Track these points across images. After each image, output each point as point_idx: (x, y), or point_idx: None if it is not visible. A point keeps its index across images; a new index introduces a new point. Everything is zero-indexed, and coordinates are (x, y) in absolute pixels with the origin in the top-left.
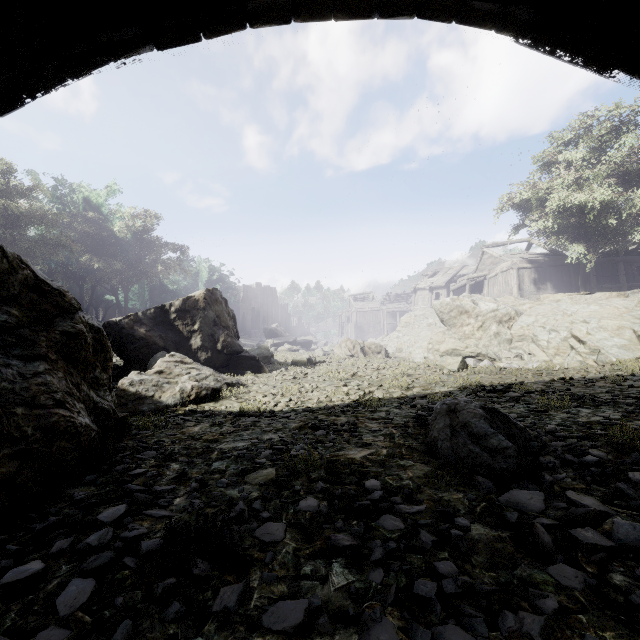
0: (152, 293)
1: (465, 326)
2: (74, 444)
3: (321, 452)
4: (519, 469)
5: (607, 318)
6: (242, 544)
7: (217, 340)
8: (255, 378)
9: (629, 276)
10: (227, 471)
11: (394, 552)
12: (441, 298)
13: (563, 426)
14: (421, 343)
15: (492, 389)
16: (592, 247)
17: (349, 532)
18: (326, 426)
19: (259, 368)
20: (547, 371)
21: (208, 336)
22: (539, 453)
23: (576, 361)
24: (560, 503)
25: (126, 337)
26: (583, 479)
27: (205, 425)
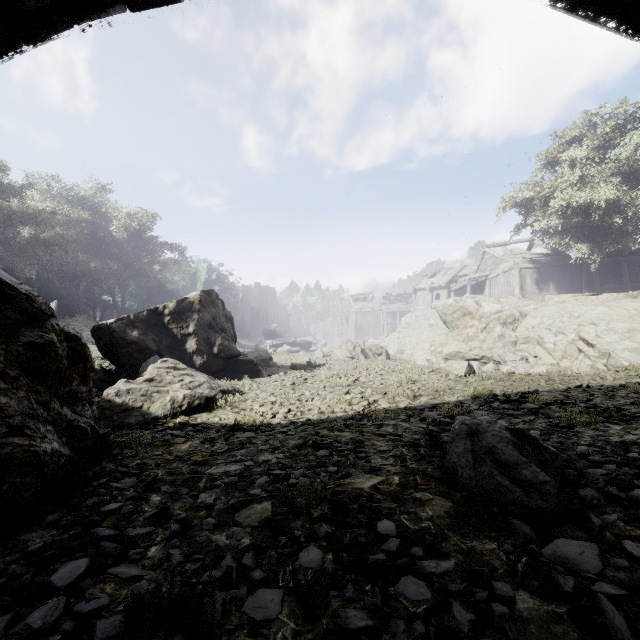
0: (150, 293)
1: (468, 328)
2: (35, 477)
3: (324, 480)
4: (561, 510)
5: (617, 320)
6: (227, 623)
7: (213, 343)
8: (253, 383)
9: (632, 276)
10: (215, 506)
11: (422, 638)
12: (442, 298)
13: (595, 447)
14: (423, 345)
15: (507, 399)
16: (596, 247)
17: (362, 603)
18: (329, 445)
19: (257, 372)
20: (559, 377)
21: (204, 339)
22: (576, 484)
23: (586, 365)
24: (619, 559)
25: (117, 341)
26: (638, 522)
27: (195, 442)
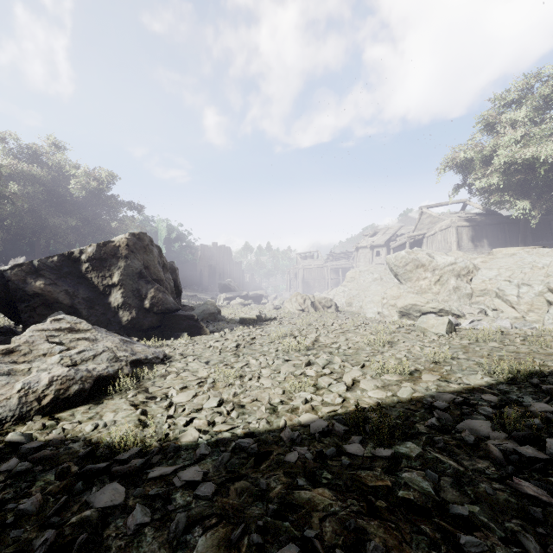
0: None
1: (421, 280)
2: None
3: None
4: None
5: None
6: None
7: (144, 296)
8: (189, 344)
9: None
10: None
11: None
12: (381, 255)
13: None
14: (372, 297)
15: None
16: (537, 203)
17: None
18: None
19: (198, 329)
20: None
21: (132, 291)
22: None
23: None
24: None
25: (13, 293)
26: None
27: None
